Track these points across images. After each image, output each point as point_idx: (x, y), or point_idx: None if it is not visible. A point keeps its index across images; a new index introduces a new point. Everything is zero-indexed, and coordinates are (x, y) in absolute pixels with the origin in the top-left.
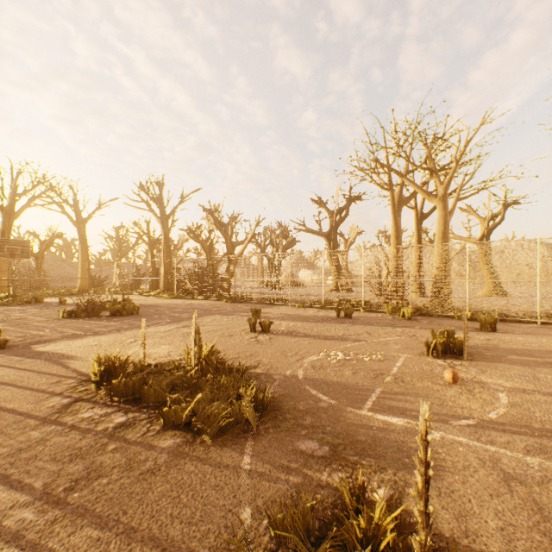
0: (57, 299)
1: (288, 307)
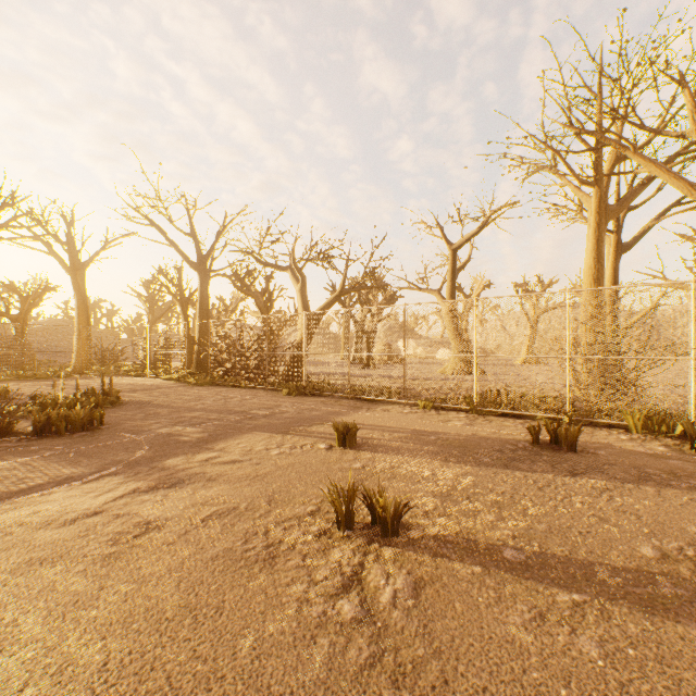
0: (17, 386)
1: (403, 408)
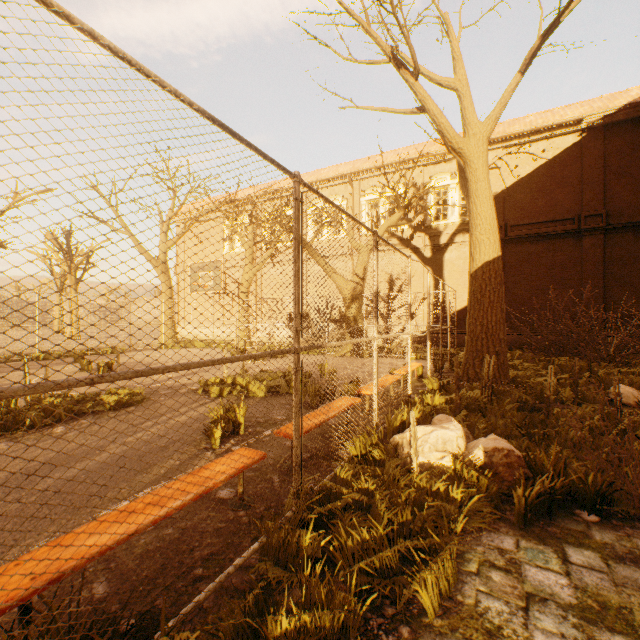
0: None
1: None
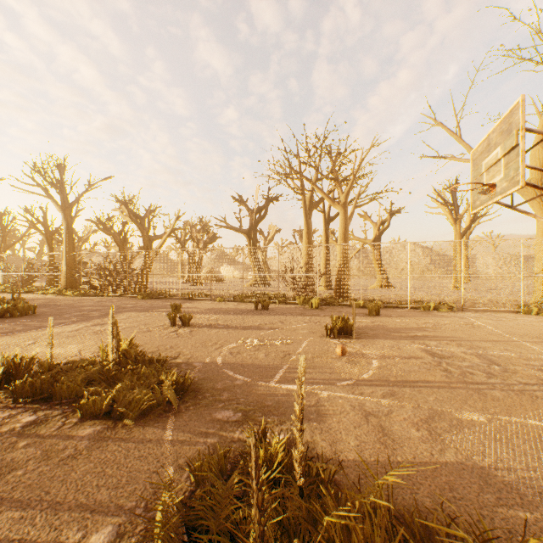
0: None
1: (209, 302)
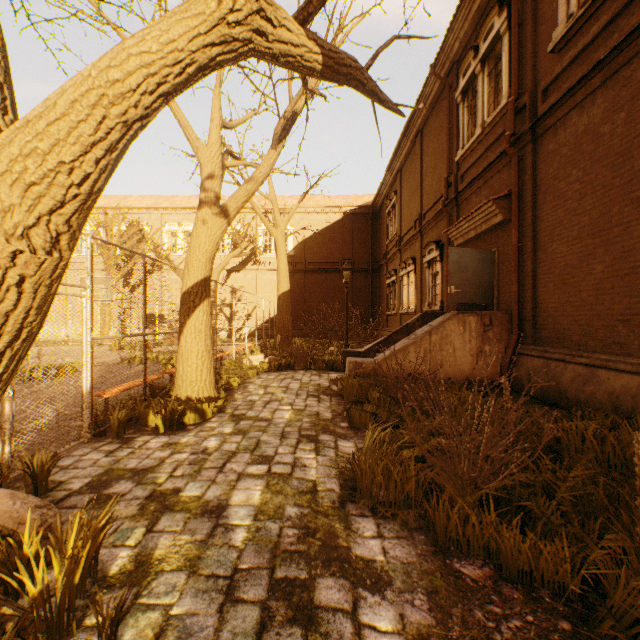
0: None
1: None
